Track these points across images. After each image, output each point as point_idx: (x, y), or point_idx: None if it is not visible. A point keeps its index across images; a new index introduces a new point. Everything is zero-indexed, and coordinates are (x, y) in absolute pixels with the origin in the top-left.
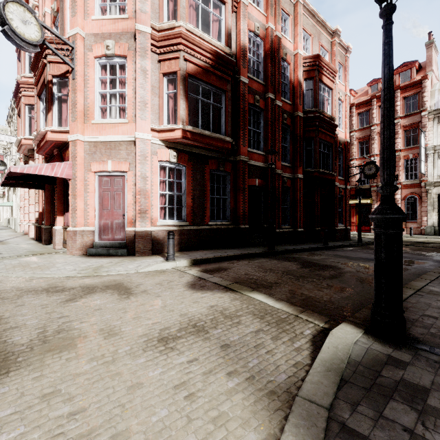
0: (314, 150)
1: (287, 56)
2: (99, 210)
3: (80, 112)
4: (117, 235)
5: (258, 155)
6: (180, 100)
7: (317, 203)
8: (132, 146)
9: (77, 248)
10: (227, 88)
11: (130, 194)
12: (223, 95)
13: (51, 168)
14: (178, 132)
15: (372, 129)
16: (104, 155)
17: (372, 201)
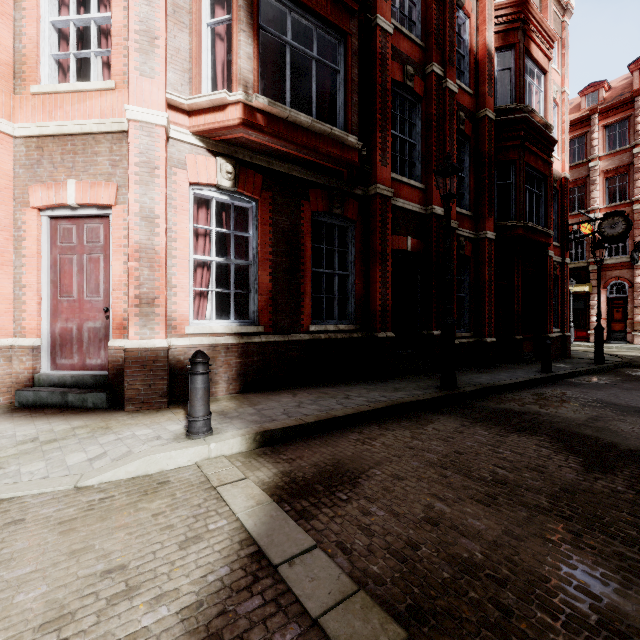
0: (516, 185)
1: None
2: (51, 297)
3: (3, 65)
4: (92, 357)
5: (412, 188)
6: (238, 33)
7: (518, 289)
8: (123, 143)
9: None
10: (351, 28)
11: (118, 259)
12: (341, 43)
13: None
14: (234, 111)
15: (592, 166)
16: (59, 168)
17: (591, 289)
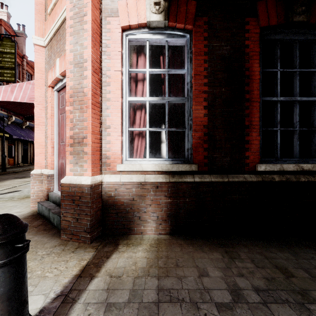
0: None
1: None
2: (58, 143)
3: (39, 5)
4: None
5: None
6: None
7: None
8: None
9: (31, 199)
10: None
11: None
12: None
13: (10, 90)
14: None
15: None
16: (56, 55)
17: None
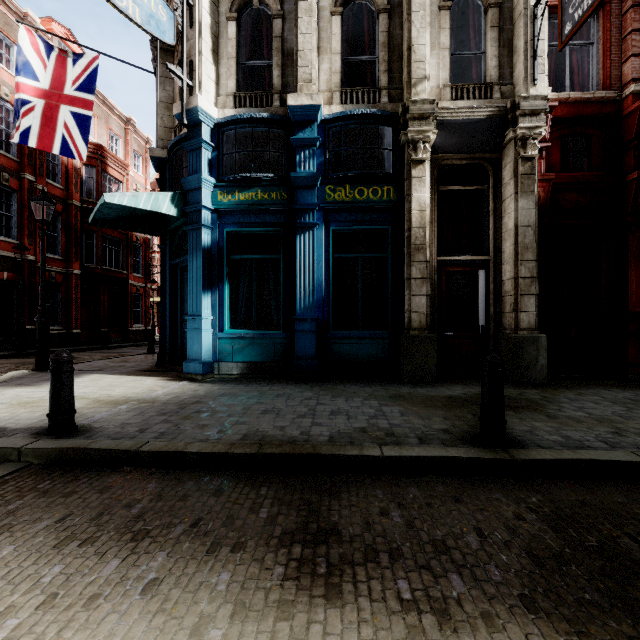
0: (96, 245)
1: None
2: None
3: None
4: None
5: (9, 243)
6: None
7: (105, 302)
8: None
9: None
10: None
11: None
12: None
13: None
14: None
15: None
16: None
17: None
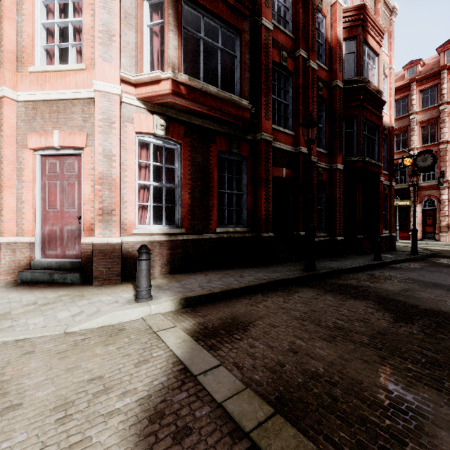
0: (357, 132)
1: (323, 6)
2: (42, 209)
3: (10, 53)
4: (70, 249)
5: (286, 135)
6: (169, 32)
7: (359, 204)
8: (91, 106)
9: (2, 271)
10: (244, 27)
11: (88, 183)
12: (238, 37)
13: None
14: (165, 84)
15: (412, 118)
16: (47, 122)
17: (411, 203)
